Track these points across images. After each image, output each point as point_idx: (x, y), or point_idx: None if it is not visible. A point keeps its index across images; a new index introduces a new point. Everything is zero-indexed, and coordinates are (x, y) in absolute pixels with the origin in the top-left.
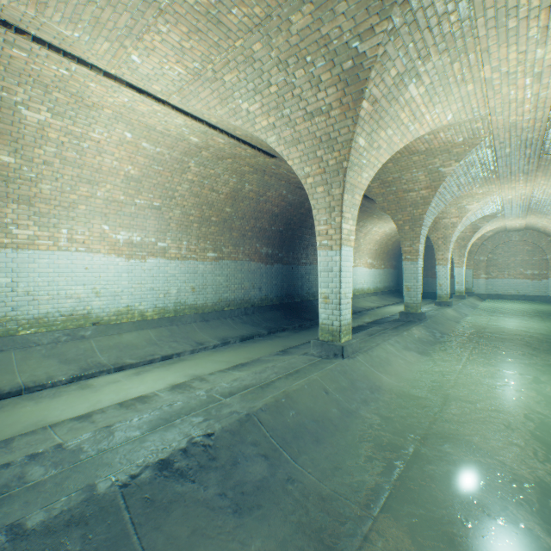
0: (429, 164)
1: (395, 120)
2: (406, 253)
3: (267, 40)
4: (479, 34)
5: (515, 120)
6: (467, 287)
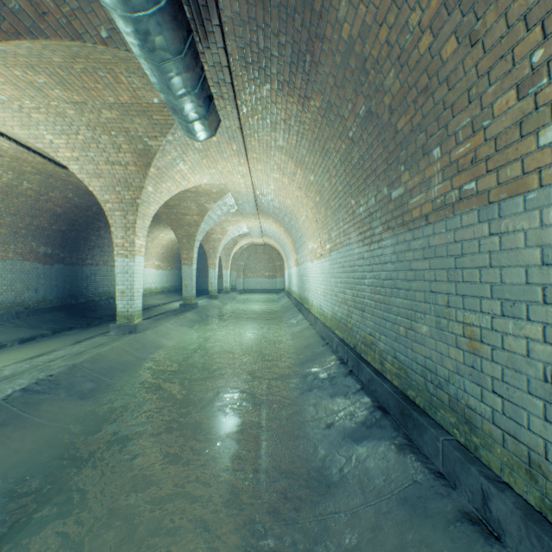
0: (198, 200)
1: (172, 178)
2: (185, 259)
3: (81, 112)
4: (212, 154)
5: (239, 190)
6: (233, 285)
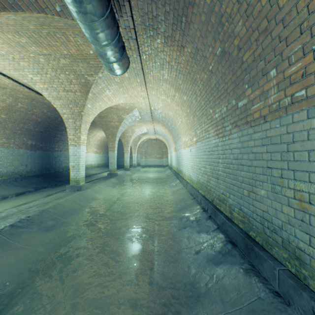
0: (118, 113)
1: (102, 100)
2: (110, 148)
3: (48, 60)
4: (125, 85)
5: (142, 106)
6: (138, 162)
